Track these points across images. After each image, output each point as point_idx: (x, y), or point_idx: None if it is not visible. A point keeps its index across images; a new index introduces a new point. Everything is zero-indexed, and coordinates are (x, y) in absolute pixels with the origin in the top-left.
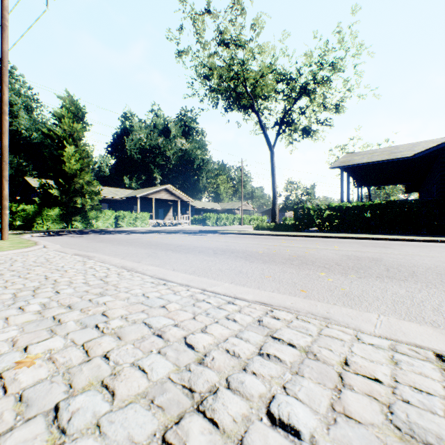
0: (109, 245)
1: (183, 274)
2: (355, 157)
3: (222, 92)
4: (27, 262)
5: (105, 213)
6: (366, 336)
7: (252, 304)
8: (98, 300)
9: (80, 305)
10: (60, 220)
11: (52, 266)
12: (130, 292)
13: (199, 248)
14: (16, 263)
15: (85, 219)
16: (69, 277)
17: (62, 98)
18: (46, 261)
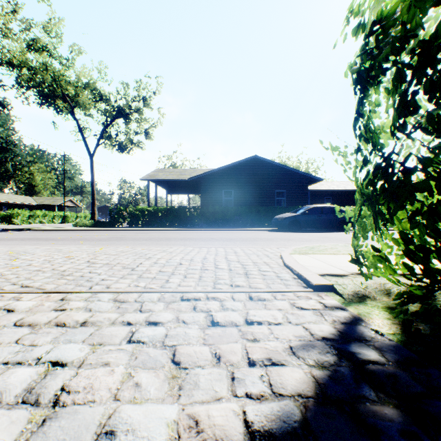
0: None
1: (1, 245)
2: (161, 173)
3: (36, 87)
4: None
5: None
6: (69, 247)
7: (38, 247)
8: None
9: None
10: None
11: None
12: None
13: (8, 239)
14: None
15: None
16: None
17: None
18: None
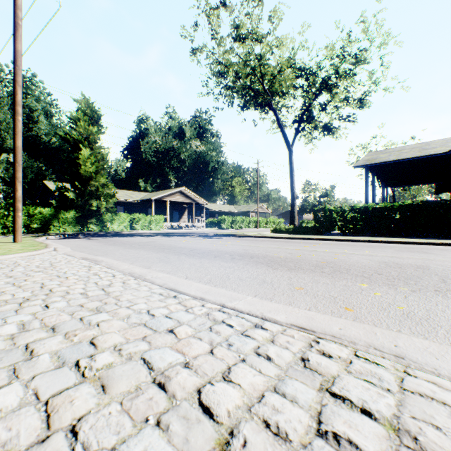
0: (120, 249)
1: (198, 283)
2: (381, 155)
3: (238, 90)
4: (29, 267)
5: (120, 216)
6: None
7: (288, 330)
8: (91, 318)
9: (66, 327)
10: (76, 222)
11: (54, 272)
12: (132, 307)
13: (214, 252)
14: (17, 268)
15: (100, 222)
16: (67, 286)
17: (78, 101)
18: (50, 265)
